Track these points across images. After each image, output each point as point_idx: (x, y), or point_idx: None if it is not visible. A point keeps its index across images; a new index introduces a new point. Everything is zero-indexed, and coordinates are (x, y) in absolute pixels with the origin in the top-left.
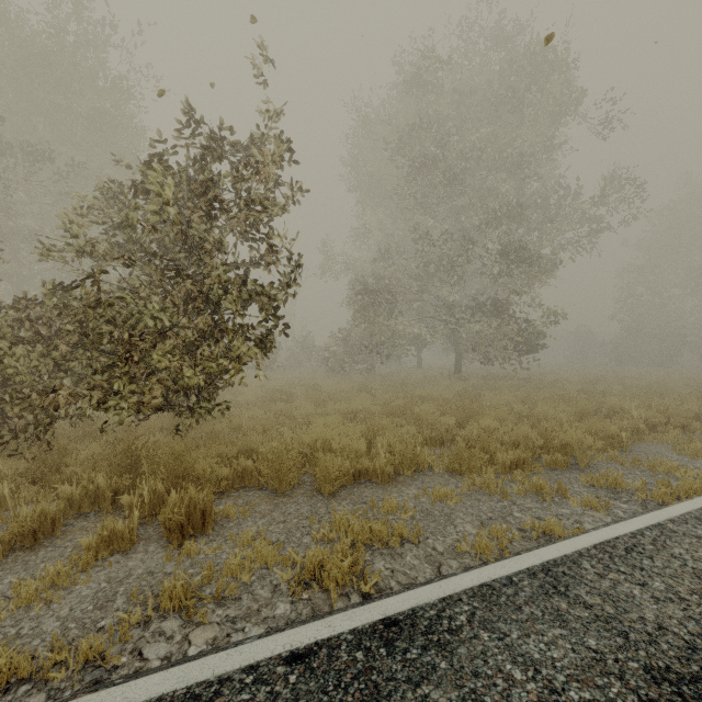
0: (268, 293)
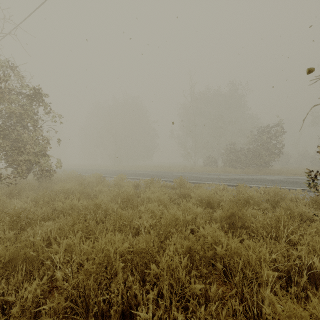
0: (279, 148)
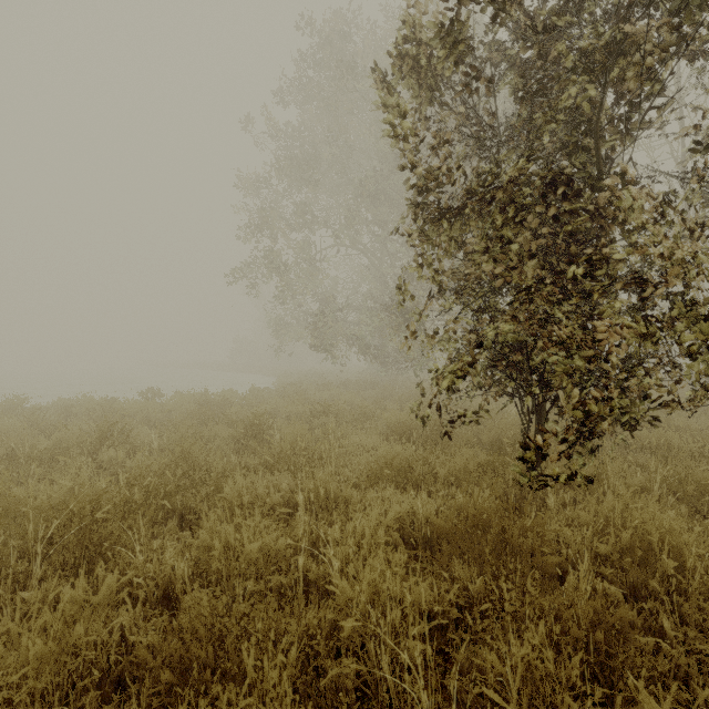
0: None
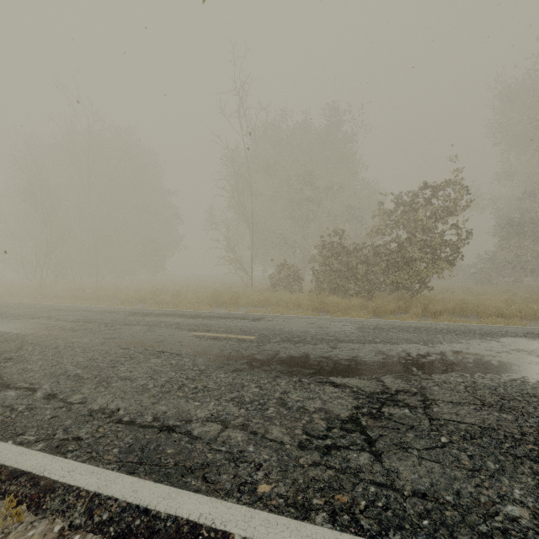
0: (455, 244)
